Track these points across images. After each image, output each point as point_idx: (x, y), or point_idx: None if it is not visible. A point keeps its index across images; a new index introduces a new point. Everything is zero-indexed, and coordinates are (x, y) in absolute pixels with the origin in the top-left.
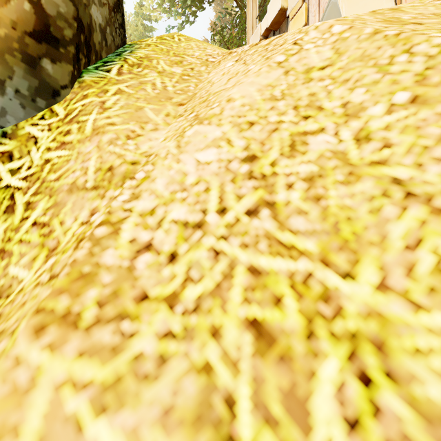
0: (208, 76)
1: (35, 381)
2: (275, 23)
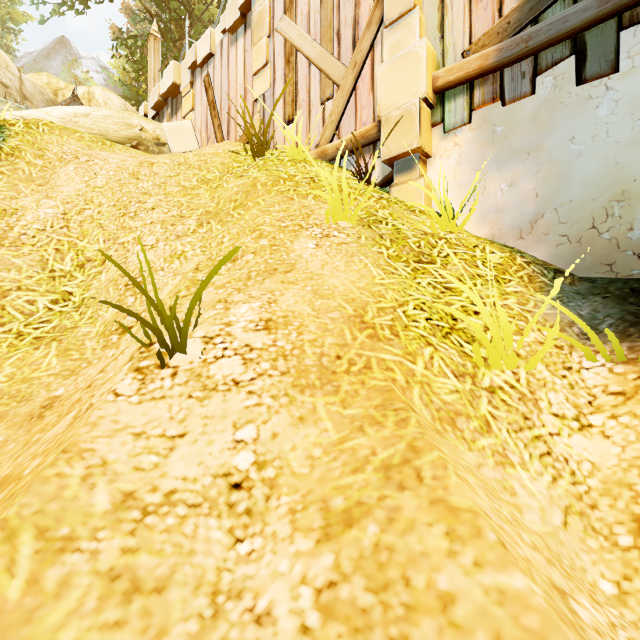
0: (59, 171)
1: None
2: (171, 92)
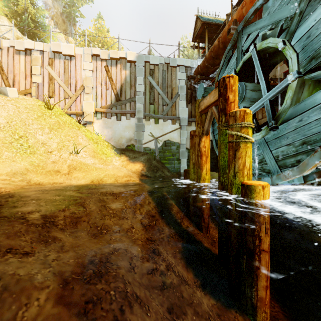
0: None
1: (0, 133)
2: None
